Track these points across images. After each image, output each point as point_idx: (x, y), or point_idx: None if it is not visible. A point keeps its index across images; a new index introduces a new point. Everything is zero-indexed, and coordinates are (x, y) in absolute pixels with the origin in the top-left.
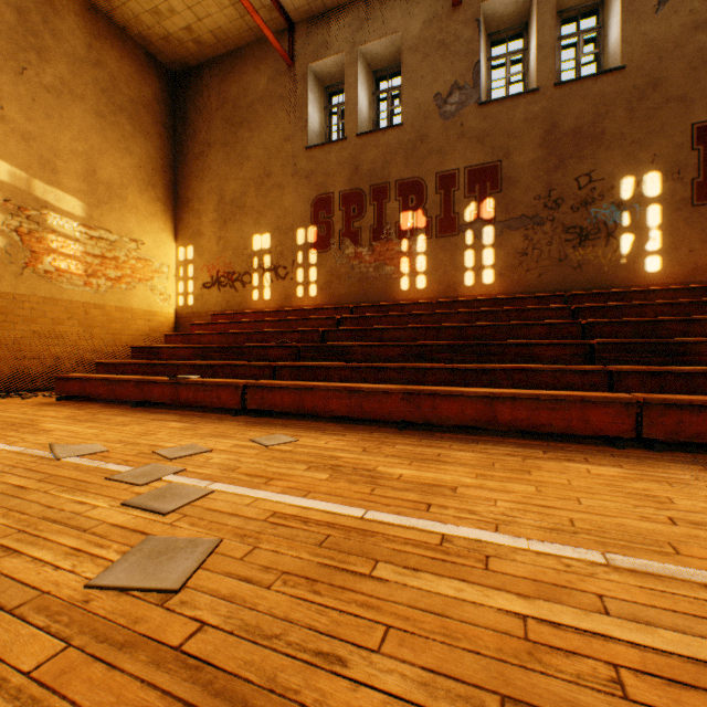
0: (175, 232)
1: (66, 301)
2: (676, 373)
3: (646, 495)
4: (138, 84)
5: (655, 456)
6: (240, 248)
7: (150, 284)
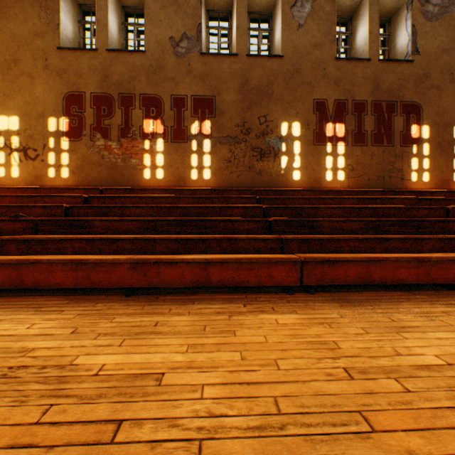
0: None
1: None
2: (317, 239)
3: (321, 342)
4: None
5: (312, 298)
6: None
7: None
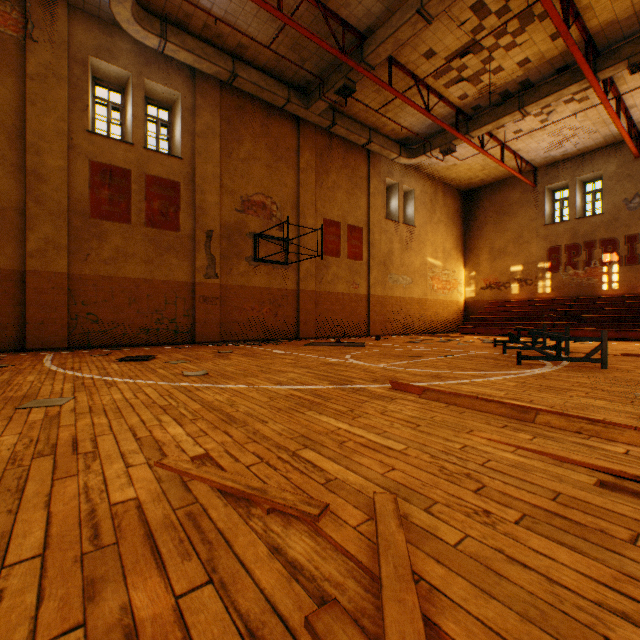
0: (463, 264)
1: (438, 300)
2: None
3: None
4: (454, 205)
5: None
6: (503, 271)
7: (457, 289)
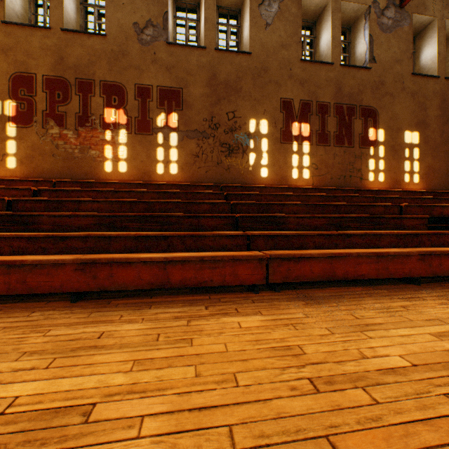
0: None
1: None
2: (283, 236)
3: (285, 347)
4: None
5: (278, 297)
6: None
7: None
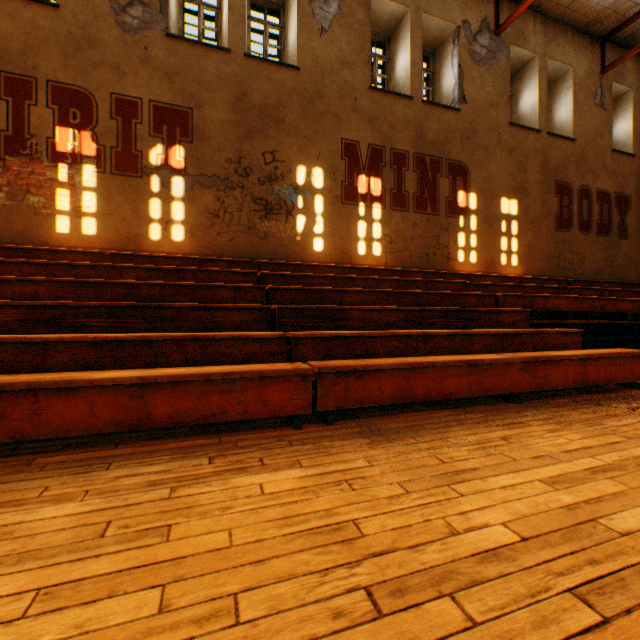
0: None
1: None
2: (341, 338)
3: (332, 527)
4: None
5: (330, 433)
6: None
7: None
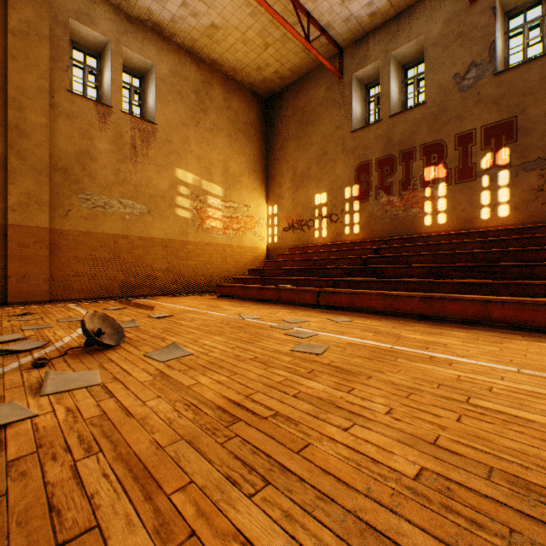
0: (266, 197)
1: (215, 243)
2: None
3: None
4: (247, 112)
5: None
6: (306, 204)
7: (253, 231)
